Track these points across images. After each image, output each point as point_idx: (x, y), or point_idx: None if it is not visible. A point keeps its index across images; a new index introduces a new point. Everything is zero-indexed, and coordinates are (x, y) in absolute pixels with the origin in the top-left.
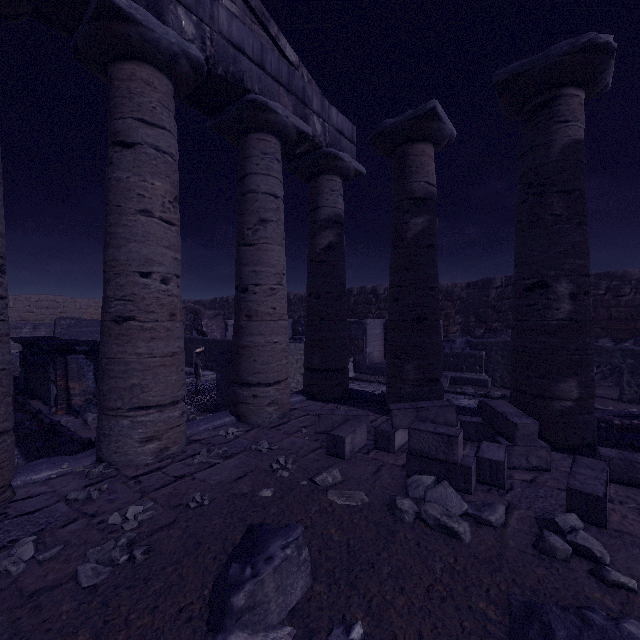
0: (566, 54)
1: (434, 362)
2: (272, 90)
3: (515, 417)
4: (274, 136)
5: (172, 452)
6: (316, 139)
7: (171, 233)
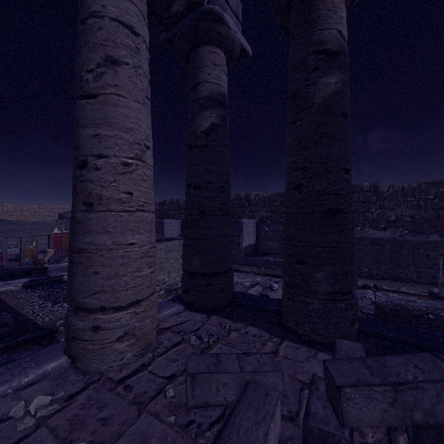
0: None
1: (351, 268)
2: None
3: None
4: None
5: None
6: None
7: None
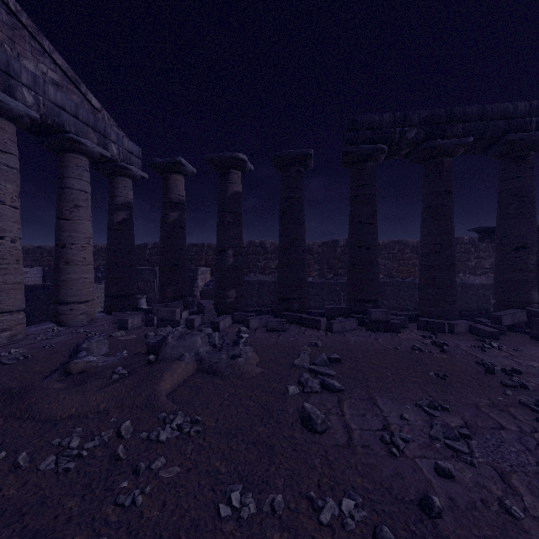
0: (229, 158)
1: (183, 287)
2: (83, 130)
3: (206, 304)
4: (85, 156)
5: (19, 338)
6: (113, 157)
7: (17, 214)
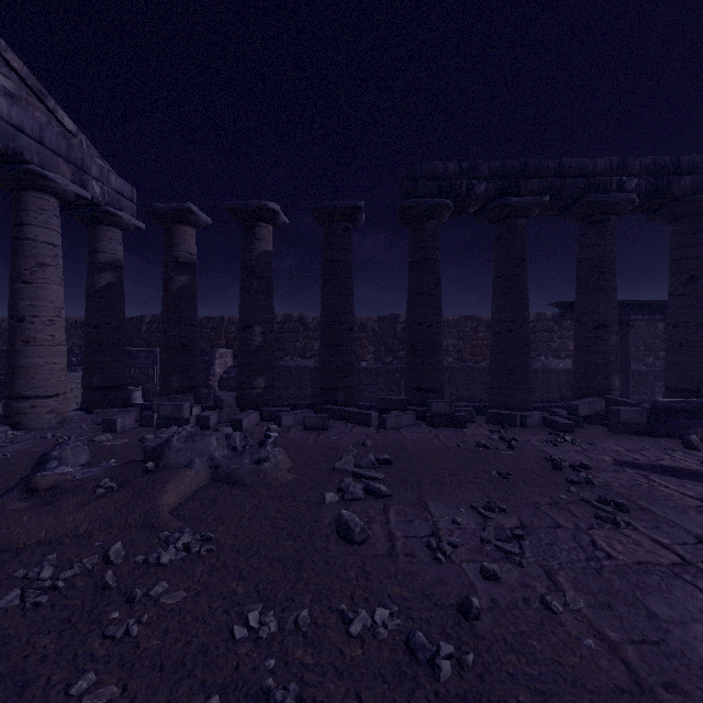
0: (256, 207)
1: (193, 375)
2: (51, 161)
3: (225, 397)
4: (53, 196)
5: None
6: (95, 199)
7: None
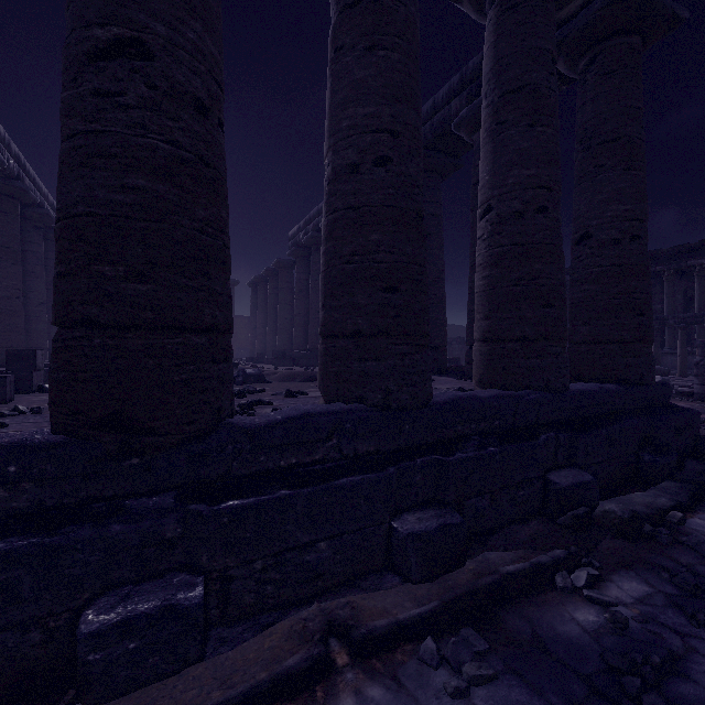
0: None
1: None
2: None
3: None
4: None
5: None
6: None
7: None
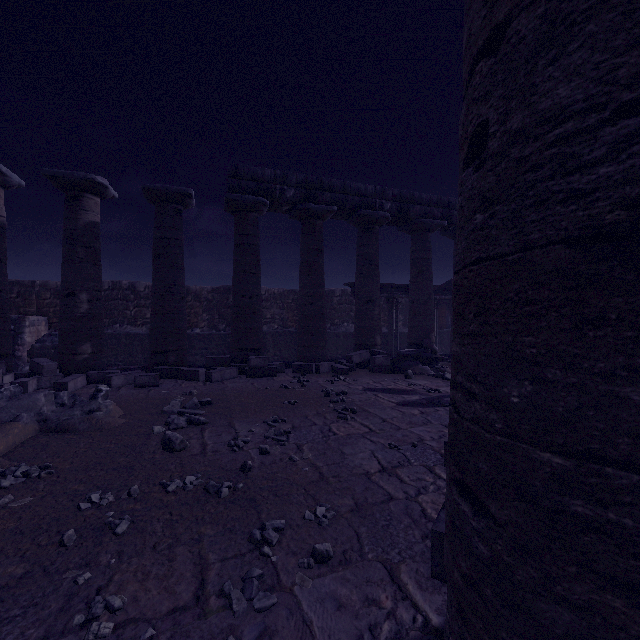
0: (82, 179)
1: (2, 343)
2: None
3: (45, 363)
4: None
5: None
6: None
7: None
